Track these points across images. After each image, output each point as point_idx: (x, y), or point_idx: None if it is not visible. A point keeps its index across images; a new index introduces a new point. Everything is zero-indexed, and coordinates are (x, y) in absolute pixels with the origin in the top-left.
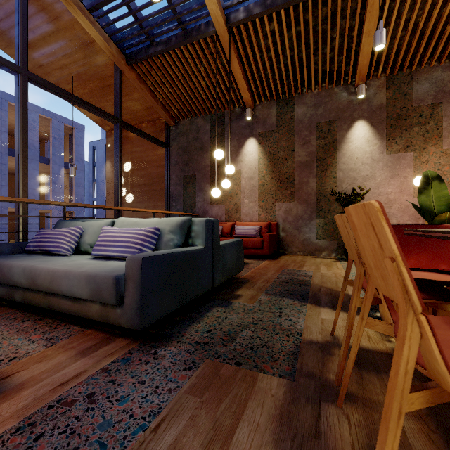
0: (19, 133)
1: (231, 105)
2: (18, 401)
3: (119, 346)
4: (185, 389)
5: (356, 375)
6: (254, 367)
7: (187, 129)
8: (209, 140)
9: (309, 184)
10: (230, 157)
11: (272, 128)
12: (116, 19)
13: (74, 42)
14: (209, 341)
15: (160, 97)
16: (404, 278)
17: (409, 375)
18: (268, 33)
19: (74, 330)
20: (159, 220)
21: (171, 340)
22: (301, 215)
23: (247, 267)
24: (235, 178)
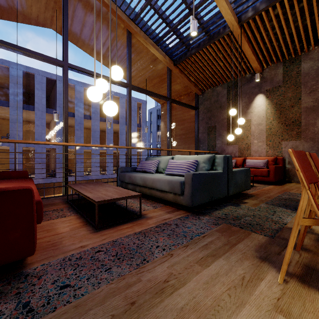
0: (128, 116)
1: (243, 73)
2: (153, 221)
3: (182, 213)
4: (214, 230)
5: (316, 245)
6: (250, 230)
7: (210, 95)
8: (226, 101)
9: (316, 125)
10: (242, 110)
11: (278, 84)
12: (169, 43)
13: (147, 61)
14: (226, 218)
15: (193, 79)
16: (301, 176)
17: (302, 211)
18: (272, 18)
19: (161, 205)
20: (197, 156)
21: (206, 214)
22: (308, 151)
23: (254, 188)
24: (246, 125)
